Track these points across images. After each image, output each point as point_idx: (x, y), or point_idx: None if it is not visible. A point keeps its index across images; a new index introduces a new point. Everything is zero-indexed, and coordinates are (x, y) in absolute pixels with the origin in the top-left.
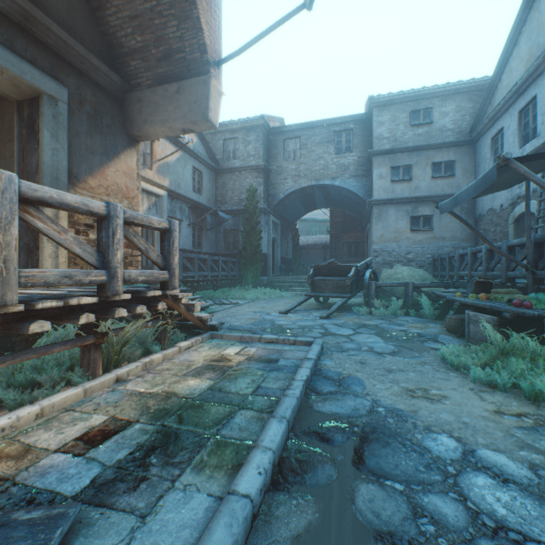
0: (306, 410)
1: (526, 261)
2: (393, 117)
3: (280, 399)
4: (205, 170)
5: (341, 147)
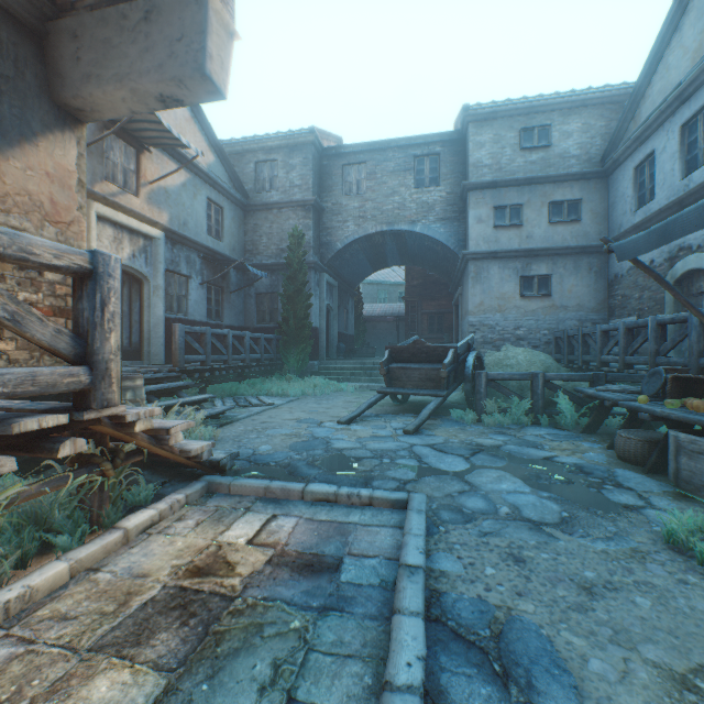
0: None
1: None
2: (497, 136)
3: None
4: (228, 205)
5: (423, 178)
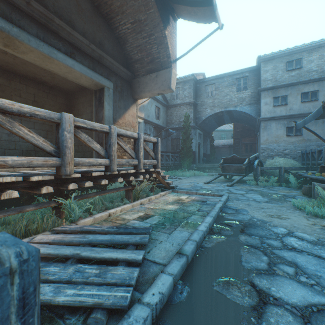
0: (221, 217)
1: None
2: (274, 66)
3: (209, 212)
4: (161, 107)
5: (240, 87)
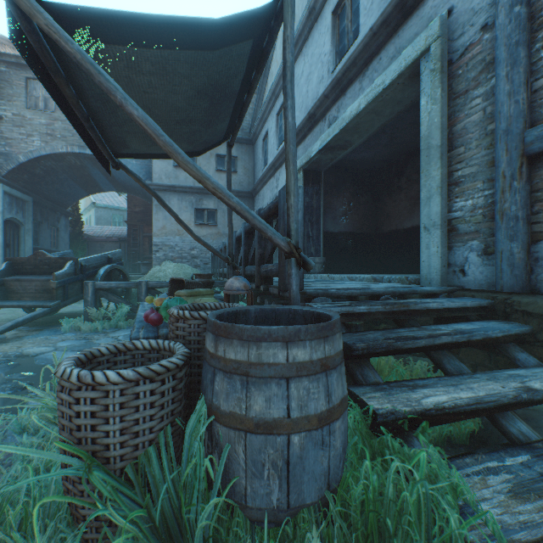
0: None
1: (229, 253)
2: None
3: None
4: None
5: None
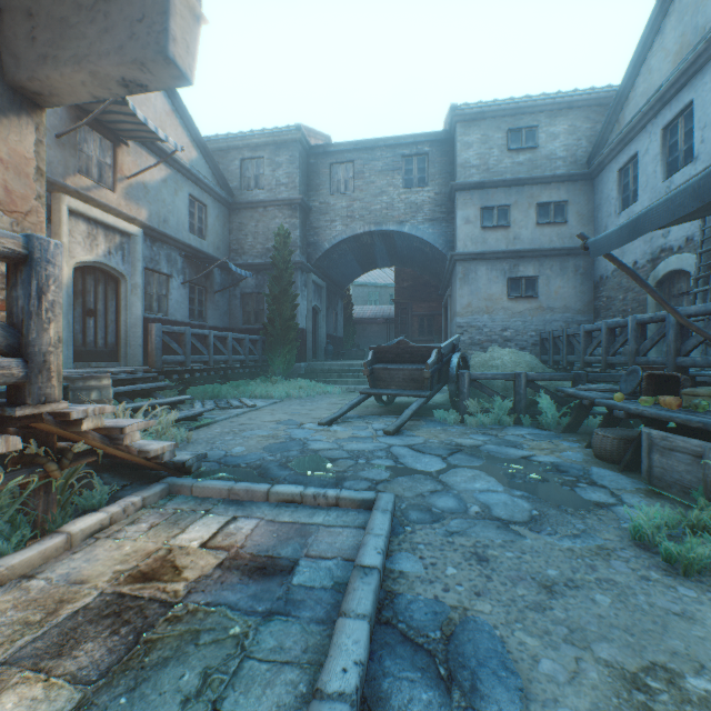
0: None
1: None
2: (485, 136)
3: None
4: (211, 203)
5: (411, 178)
